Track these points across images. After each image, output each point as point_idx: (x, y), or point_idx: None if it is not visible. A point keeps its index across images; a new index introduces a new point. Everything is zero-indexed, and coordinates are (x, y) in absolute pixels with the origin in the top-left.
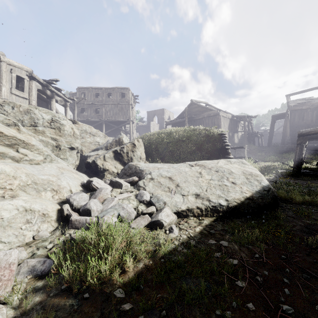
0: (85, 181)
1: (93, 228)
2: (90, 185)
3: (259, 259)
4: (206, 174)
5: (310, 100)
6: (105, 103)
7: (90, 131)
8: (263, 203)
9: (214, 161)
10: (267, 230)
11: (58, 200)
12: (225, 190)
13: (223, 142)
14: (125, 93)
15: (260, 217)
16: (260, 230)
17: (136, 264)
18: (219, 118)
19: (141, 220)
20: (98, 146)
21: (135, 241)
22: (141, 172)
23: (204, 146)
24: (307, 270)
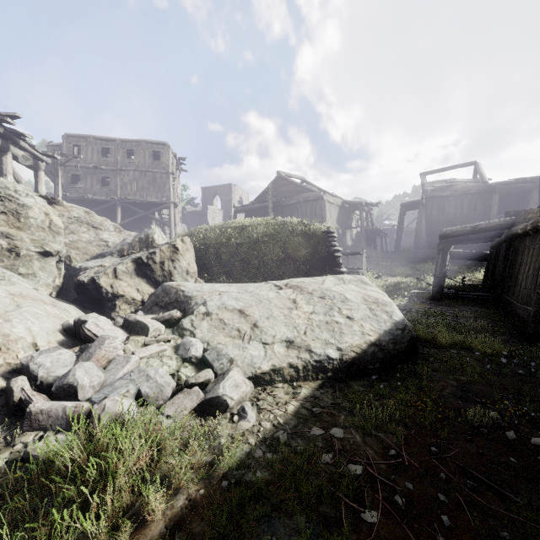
0: (72, 321)
1: (73, 436)
2: (80, 330)
3: (397, 459)
4: (305, 302)
5: (453, 183)
6: (121, 167)
7: (88, 220)
8: (396, 351)
9: (318, 280)
10: (405, 399)
11: (2, 367)
12: (337, 331)
13: (330, 245)
14: (162, 152)
15: (392, 375)
16: (394, 400)
17: (171, 499)
18: (323, 204)
19: (185, 398)
20: (106, 248)
21: (169, 452)
22: (187, 301)
23: (301, 252)
24: (471, 470)
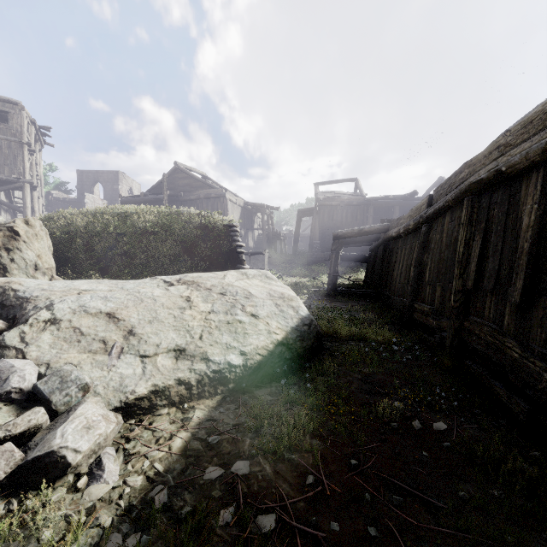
0: None
1: None
2: None
3: (316, 487)
4: (202, 300)
5: (340, 195)
6: None
7: None
8: (303, 348)
9: (218, 274)
10: (317, 403)
11: None
12: (240, 332)
13: (233, 240)
14: (10, 112)
15: (301, 376)
16: (306, 406)
17: None
18: (225, 202)
19: None
20: None
21: None
22: (21, 305)
23: (199, 246)
24: (393, 479)
